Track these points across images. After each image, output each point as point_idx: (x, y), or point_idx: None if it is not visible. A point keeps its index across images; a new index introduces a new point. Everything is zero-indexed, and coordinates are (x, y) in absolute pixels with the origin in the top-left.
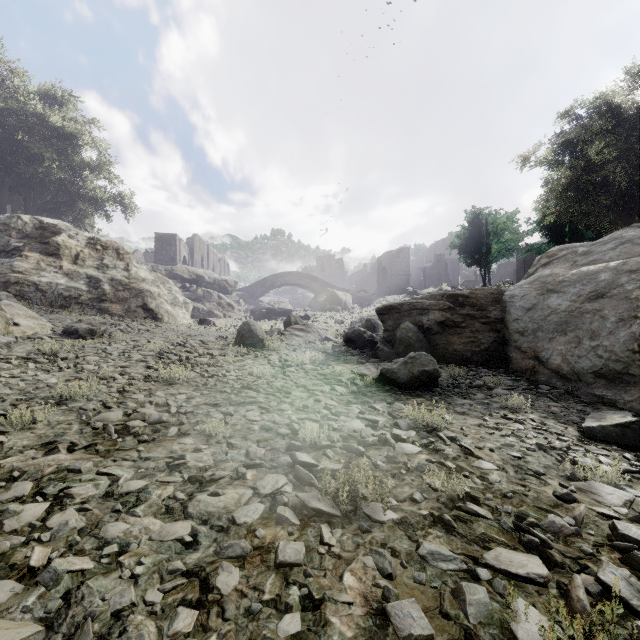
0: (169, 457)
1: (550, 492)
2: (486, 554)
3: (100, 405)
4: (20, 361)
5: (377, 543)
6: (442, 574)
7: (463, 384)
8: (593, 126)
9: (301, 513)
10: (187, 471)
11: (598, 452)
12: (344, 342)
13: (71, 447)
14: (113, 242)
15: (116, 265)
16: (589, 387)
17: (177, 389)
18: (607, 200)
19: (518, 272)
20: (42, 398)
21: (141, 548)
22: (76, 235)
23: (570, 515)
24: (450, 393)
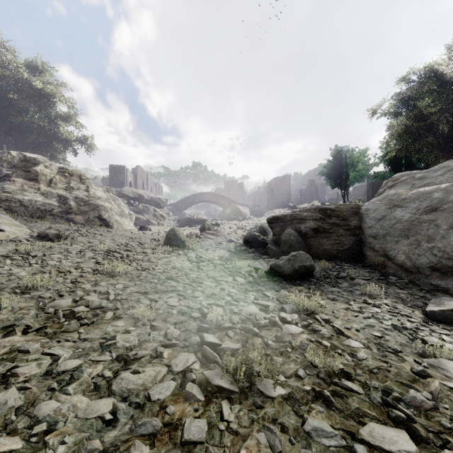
0: (103, 338)
1: (407, 368)
2: (361, 430)
3: (55, 293)
4: (1, 258)
5: (269, 418)
6: (325, 450)
7: (332, 275)
8: (423, 87)
9: (206, 389)
10: (116, 350)
11: (441, 332)
12: (243, 243)
13: (26, 330)
14: (77, 171)
15: (79, 187)
16: (427, 278)
17: (117, 280)
18: (433, 140)
19: (368, 192)
20: (11, 288)
21: (67, 426)
22: (50, 165)
23: (427, 390)
24: (322, 282)
